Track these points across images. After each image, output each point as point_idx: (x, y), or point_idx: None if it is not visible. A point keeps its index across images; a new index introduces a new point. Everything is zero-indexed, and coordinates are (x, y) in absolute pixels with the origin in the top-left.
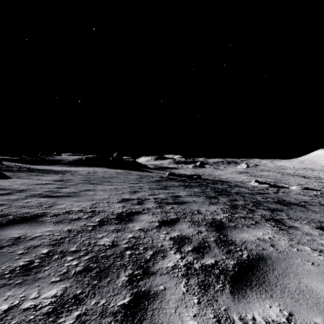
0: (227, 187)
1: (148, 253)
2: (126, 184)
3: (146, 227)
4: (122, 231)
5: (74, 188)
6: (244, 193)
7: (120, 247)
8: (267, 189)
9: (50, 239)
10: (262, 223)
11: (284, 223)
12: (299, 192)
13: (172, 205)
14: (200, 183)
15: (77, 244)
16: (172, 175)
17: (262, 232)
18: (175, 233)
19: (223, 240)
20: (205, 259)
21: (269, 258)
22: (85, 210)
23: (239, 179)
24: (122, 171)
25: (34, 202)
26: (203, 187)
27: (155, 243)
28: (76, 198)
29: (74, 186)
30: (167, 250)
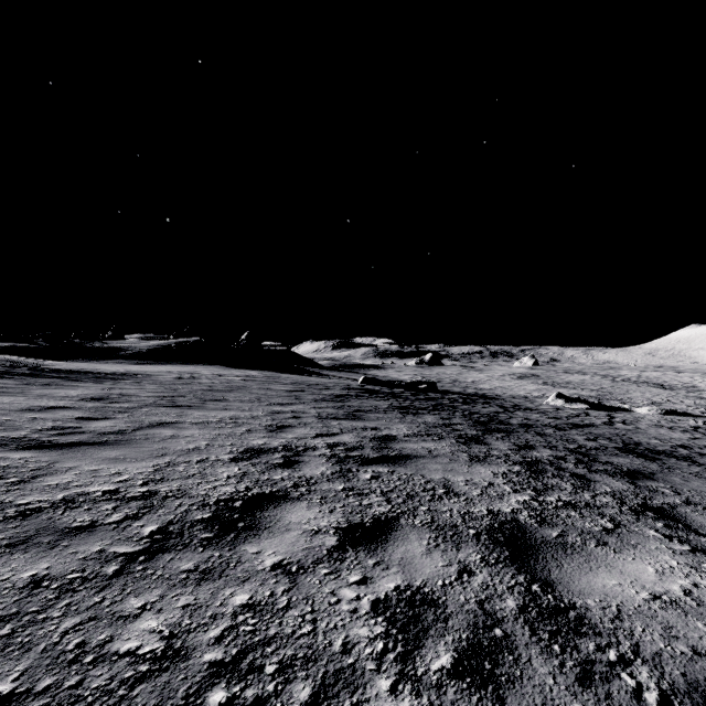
0: (499, 411)
1: (294, 699)
2: (263, 406)
3: (298, 556)
4: (216, 578)
5: (125, 419)
6: (542, 426)
7: (191, 664)
8: (585, 413)
9: None
10: (631, 524)
11: (687, 522)
12: (657, 420)
13: (376, 468)
14: (435, 400)
15: (30, 655)
16: (373, 384)
17: (652, 566)
18: (389, 578)
19: (546, 609)
20: None
21: None
22: (125, 491)
23: (519, 392)
24: (259, 374)
25: None
26: (445, 411)
27: (323, 633)
28: (118, 449)
29: (127, 414)
30: (364, 675)
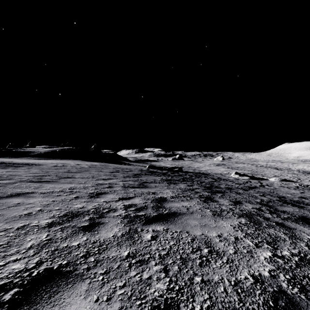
0: (213, 181)
1: None
2: (93, 181)
3: None
4: None
5: None
6: (236, 188)
7: None
8: (249, 181)
9: None
10: None
11: None
12: (279, 184)
13: (155, 227)
14: (183, 176)
15: None
16: (153, 168)
17: None
18: None
19: None
20: None
21: None
22: None
23: (218, 172)
24: (98, 164)
25: None
26: (189, 181)
27: None
28: None
29: (1, 187)
30: None
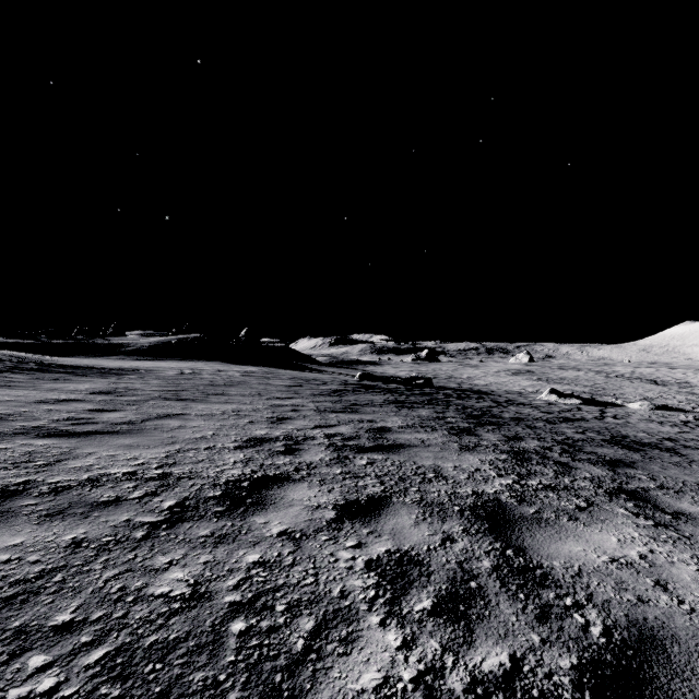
0: (492, 406)
1: (300, 628)
2: (263, 400)
3: (301, 526)
4: (230, 542)
5: (134, 411)
6: (533, 420)
7: (215, 604)
8: (577, 408)
9: (5, 577)
10: (603, 503)
11: (656, 503)
12: (648, 415)
13: (371, 455)
14: (431, 395)
15: (82, 596)
16: (369, 379)
17: (615, 536)
18: (381, 543)
19: (516, 568)
20: (480, 651)
21: (672, 639)
22: (143, 473)
23: (514, 388)
24: (258, 369)
25: (14, 450)
26: (439, 405)
27: (324, 583)
28: (130, 437)
29: (135, 406)
30: (359, 613)
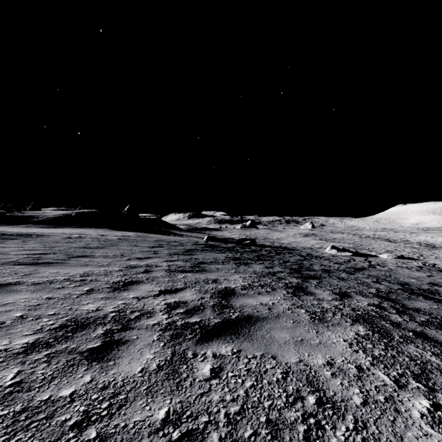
0: (301, 259)
1: None
2: (122, 261)
3: None
4: None
5: None
6: (336, 271)
7: None
8: (352, 259)
9: None
10: None
11: None
12: (395, 262)
13: (217, 347)
14: (257, 252)
15: None
16: (214, 241)
17: None
18: None
19: None
20: None
21: None
22: None
23: (306, 245)
24: (133, 234)
25: None
26: (266, 260)
27: None
28: None
29: None
30: None
